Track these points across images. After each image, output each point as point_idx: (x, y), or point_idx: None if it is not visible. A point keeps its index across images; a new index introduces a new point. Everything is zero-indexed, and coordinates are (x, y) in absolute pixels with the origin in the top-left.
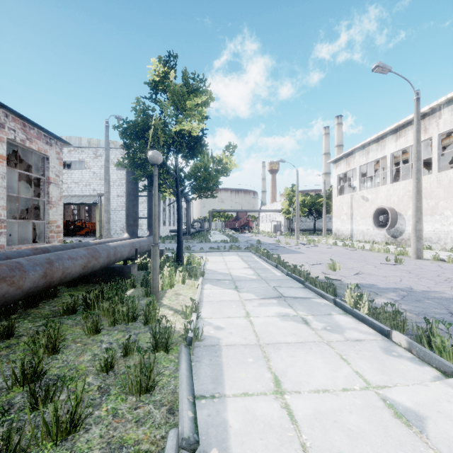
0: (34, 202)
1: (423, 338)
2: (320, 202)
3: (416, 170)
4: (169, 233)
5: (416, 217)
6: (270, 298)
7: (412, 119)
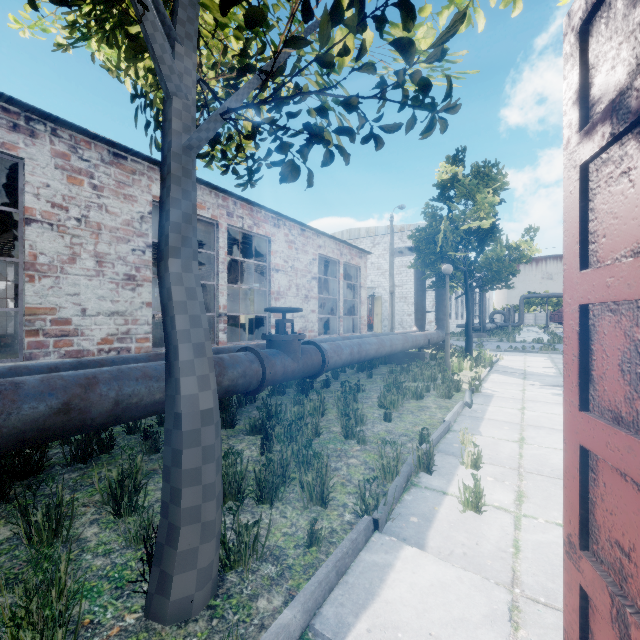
0: (349, 302)
1: None
2: None
3: None
4: (455, 329)
5: None
6: (555, 386)
7: None
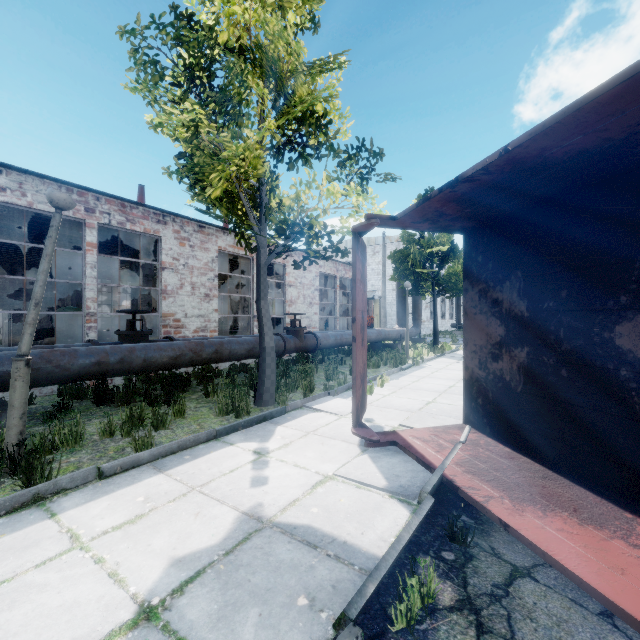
0: (345, 306)
1: None
2: None
3: None
4: (450, 328)
5: None
6: None
7: None
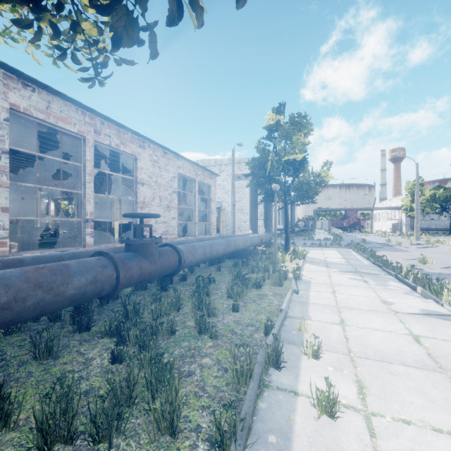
0: (202, 212)
1: (426, 286)
2: None
3: None
4: None
5: None
6: (349, 272)
7: None
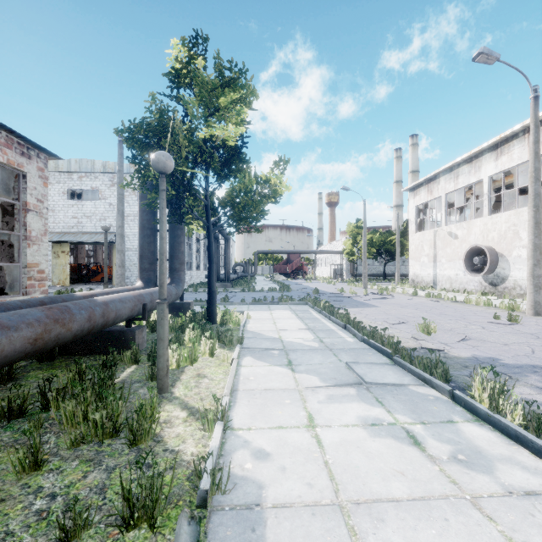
0: (7, 238)
1: None
2: (391, 241)
3: (534, 194)
4: (204, 279)
5: (534, 259)
6: (344, 385)
7: (519, 130)
